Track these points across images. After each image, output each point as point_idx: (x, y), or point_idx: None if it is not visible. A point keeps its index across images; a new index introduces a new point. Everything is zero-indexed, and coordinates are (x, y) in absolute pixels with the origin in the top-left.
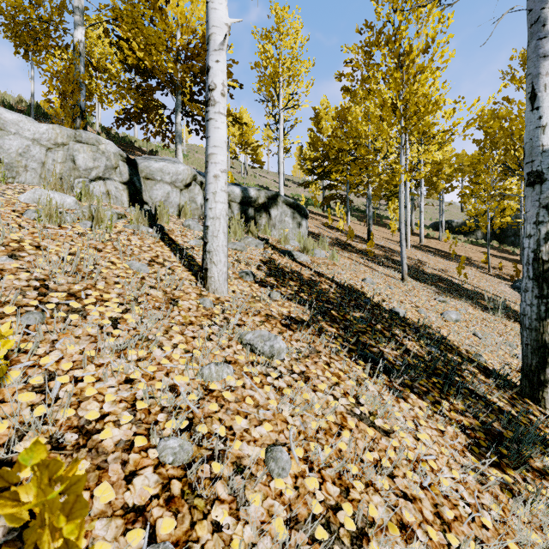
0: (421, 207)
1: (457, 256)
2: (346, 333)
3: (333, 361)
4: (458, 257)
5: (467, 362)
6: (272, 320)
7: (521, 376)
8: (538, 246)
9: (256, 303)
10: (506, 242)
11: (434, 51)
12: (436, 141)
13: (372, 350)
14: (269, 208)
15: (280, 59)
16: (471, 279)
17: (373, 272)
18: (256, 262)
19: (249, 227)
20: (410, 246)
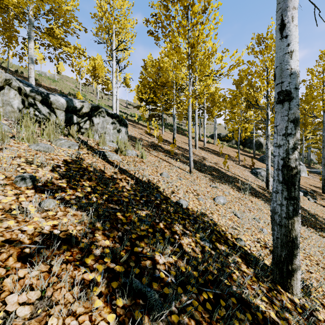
0: (204, 125)
1: (223, 154)
2: (122, 242)
3: (68, 322)
4: (223, 154)
5: (233, 256)
6: (5, 251)
7: (272, 262)
8: (287, 155)
9: (4, 221)
10: (246, 146)
11: (209, 11)
12: (211, 76)
13: (145, 264)
14: (92, 116)
15: (112, 14)
16: (230, 168)
17: (171, 166)
18: (57, 162)
19: (69, 131)
20: (198, 148)
